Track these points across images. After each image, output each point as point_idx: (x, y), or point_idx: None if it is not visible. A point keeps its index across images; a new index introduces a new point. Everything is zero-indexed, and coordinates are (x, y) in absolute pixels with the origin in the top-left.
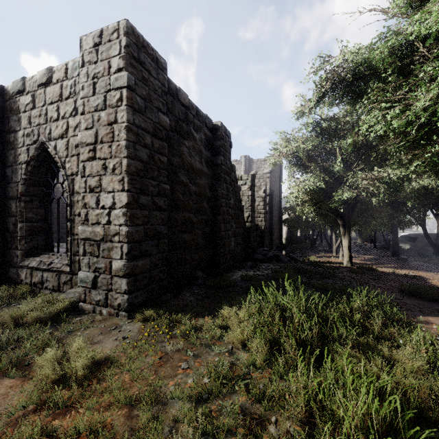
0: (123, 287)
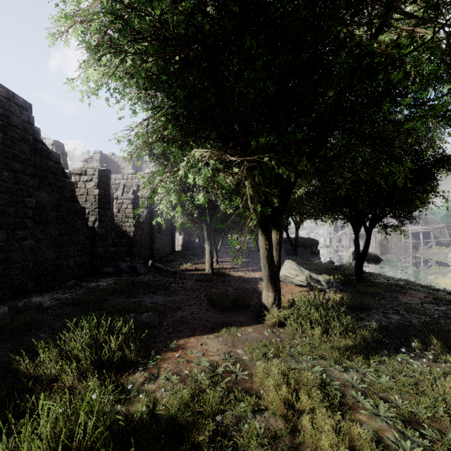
0: None
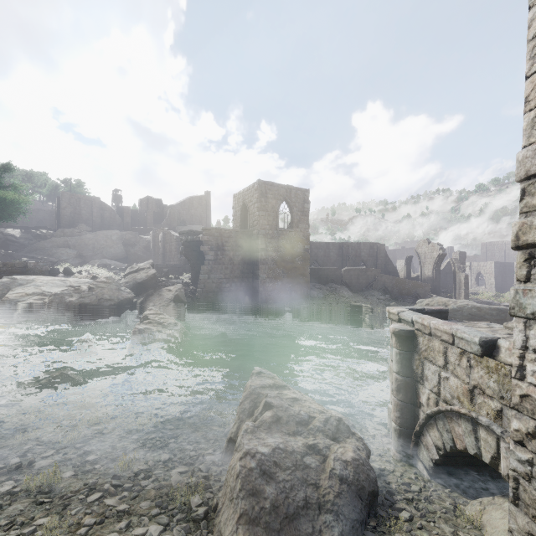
0: (493, 289)
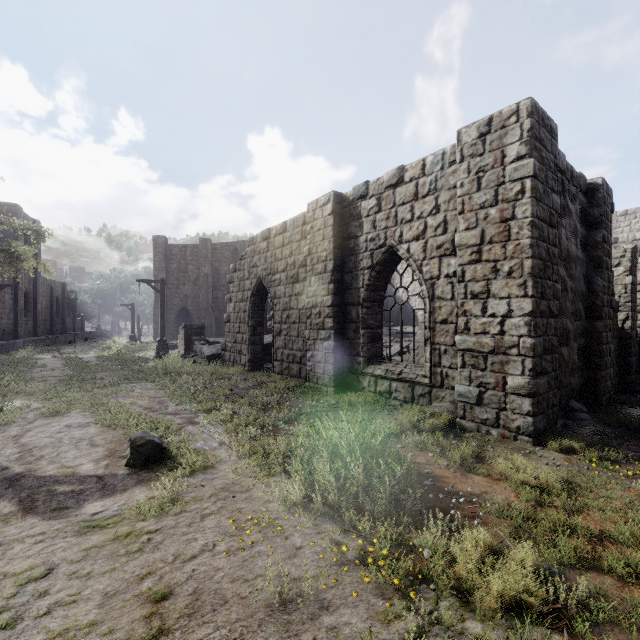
0: (524, 408)
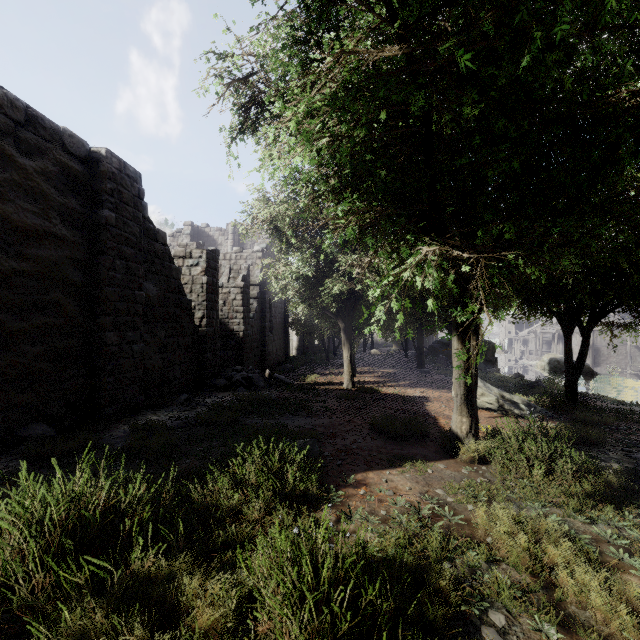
0: None
